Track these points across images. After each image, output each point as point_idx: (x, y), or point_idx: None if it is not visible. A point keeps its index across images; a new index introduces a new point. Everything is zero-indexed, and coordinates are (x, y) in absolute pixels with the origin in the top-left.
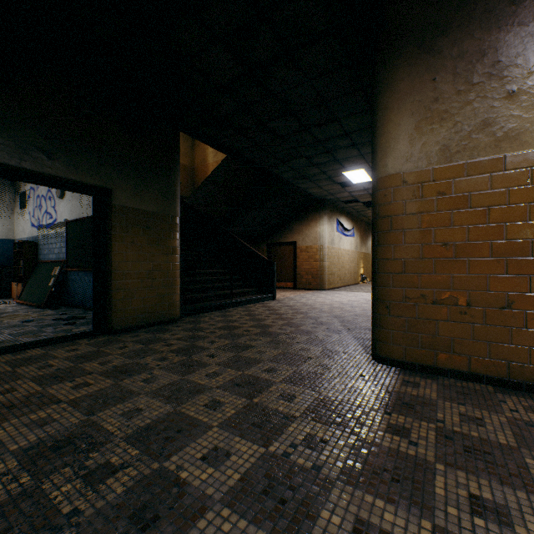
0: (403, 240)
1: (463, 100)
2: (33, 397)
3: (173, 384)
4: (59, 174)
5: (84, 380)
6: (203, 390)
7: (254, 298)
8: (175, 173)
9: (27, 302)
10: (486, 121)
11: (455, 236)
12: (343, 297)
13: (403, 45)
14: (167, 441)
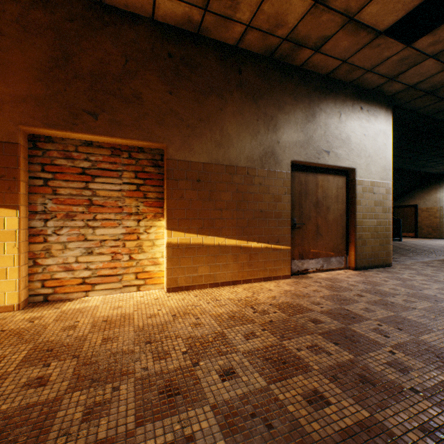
0: None
1: None
2: None
3: None
4: None
5: None
6: None
7: None
8: None
9: None
10: None
11: None
12: None
13: None
14: None
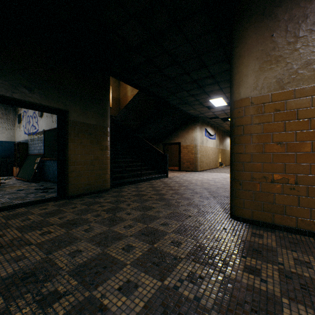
0: (251, 141)
1: (292, 48)
2: (15, 240)
3: (103, 233)
4: (36, 102)
5: (48, 229)
6: (121, 238)
7: (155, 176)
8: (107, 101)
9: (21, 178)
10: (309, 61)
11: (286, 138)
12: (209, 176)
13: (251, 14)
14: (96, 275)
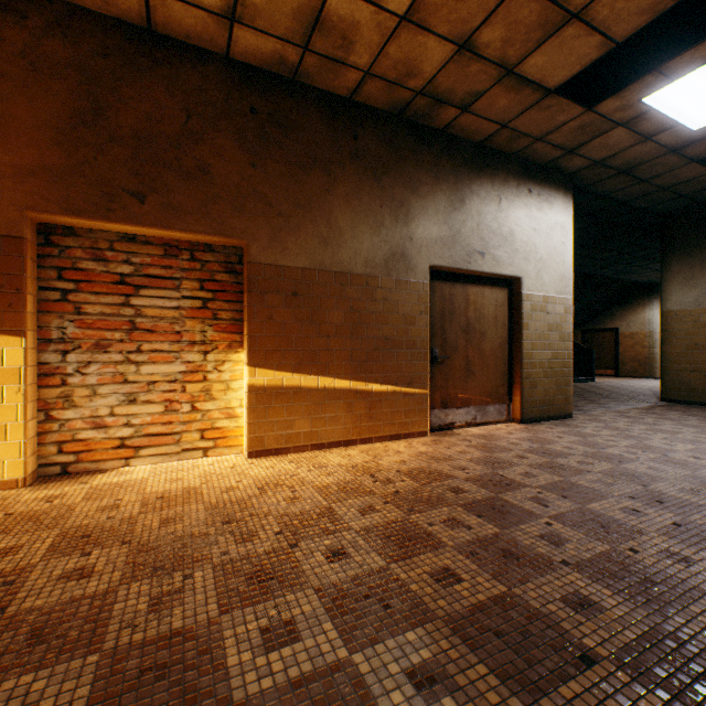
0: (674, 342)
1: (705, 279)
2: None
3: None
4: None
5: None
6: None
7: (574, 379)
8: None
9: None
10: None
11: (700, 341)
12: None
13: (674, 250)
14: None
